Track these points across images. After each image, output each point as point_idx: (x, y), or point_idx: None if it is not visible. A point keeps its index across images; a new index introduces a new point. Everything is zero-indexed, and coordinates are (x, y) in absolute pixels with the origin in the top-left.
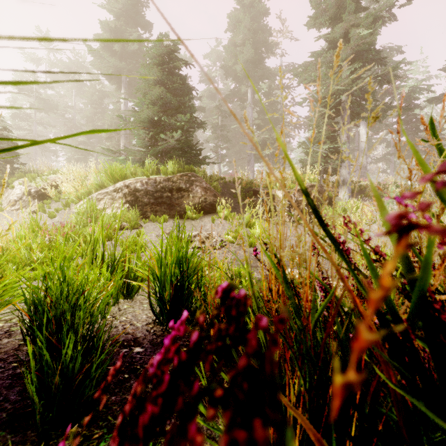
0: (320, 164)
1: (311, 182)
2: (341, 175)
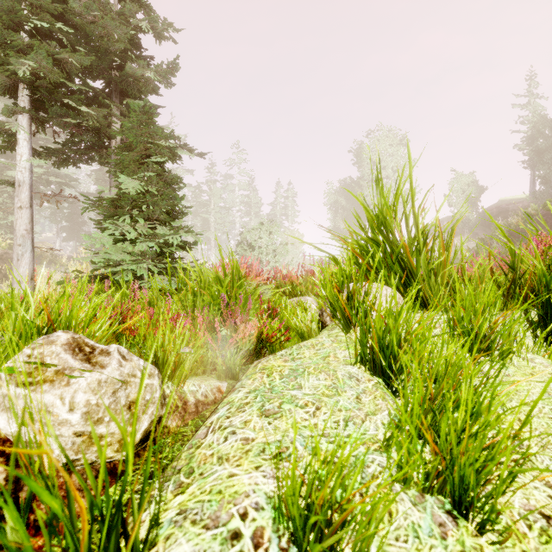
0: (4, 230)
1: (4, 249)
2: None
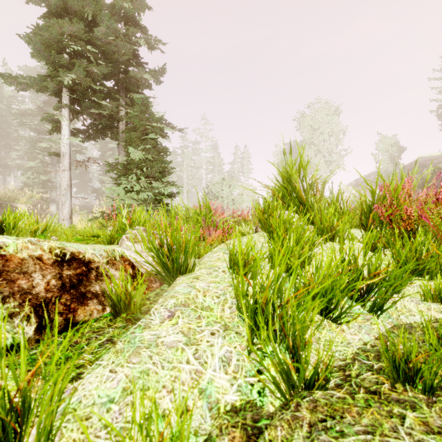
0: (37, 186)
1: (37, 199)
2: (52, 196)
